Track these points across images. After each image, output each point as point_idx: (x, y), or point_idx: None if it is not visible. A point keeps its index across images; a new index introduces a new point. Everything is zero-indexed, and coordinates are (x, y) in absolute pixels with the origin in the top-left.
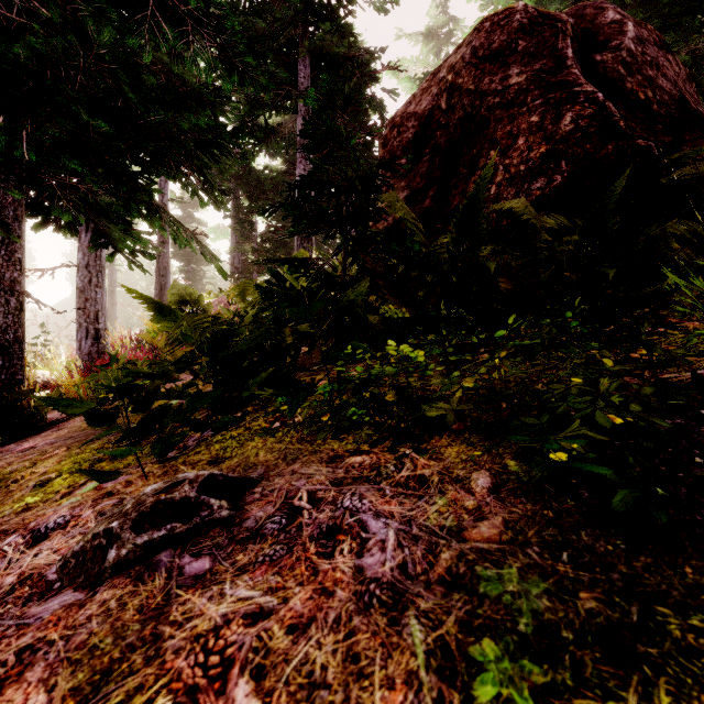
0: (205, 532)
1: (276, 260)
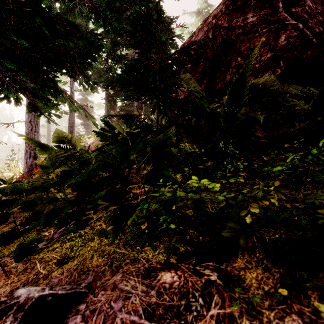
0: None
1: (115, 115)
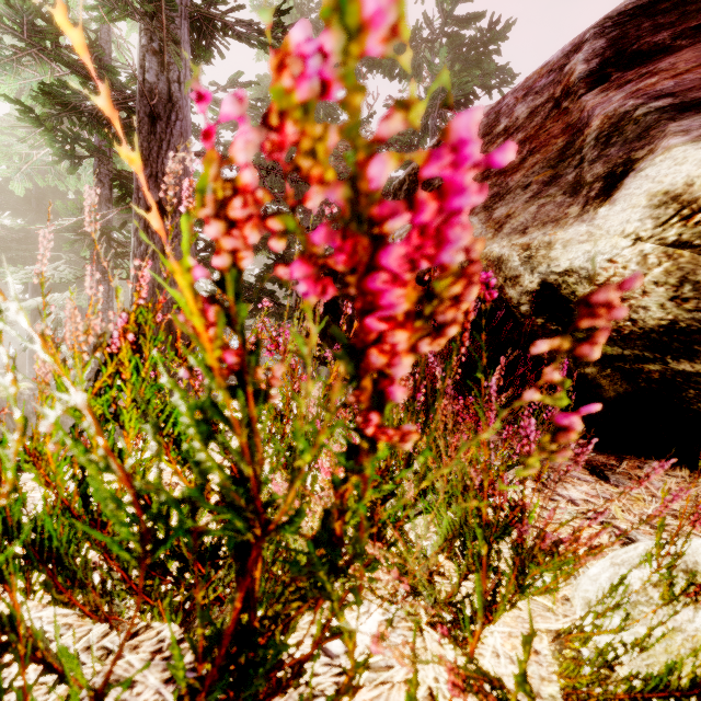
0: None
1: None
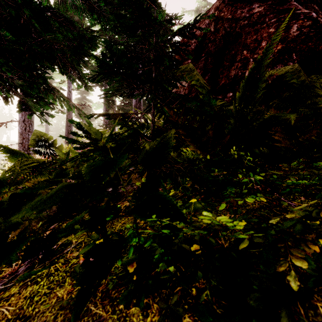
0: None
1: (102, 114)
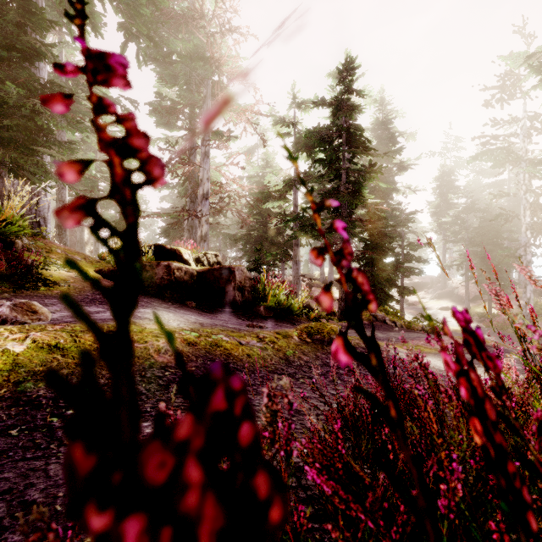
0: None
1: None
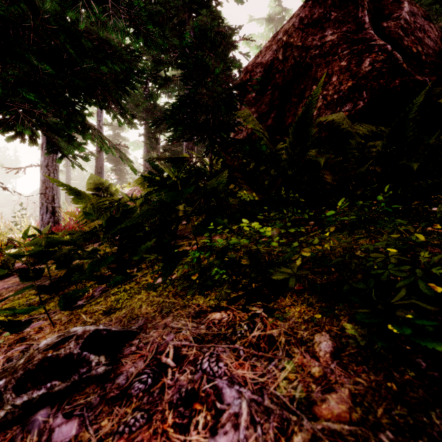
0: (81, 389)
1: (162, 158)
